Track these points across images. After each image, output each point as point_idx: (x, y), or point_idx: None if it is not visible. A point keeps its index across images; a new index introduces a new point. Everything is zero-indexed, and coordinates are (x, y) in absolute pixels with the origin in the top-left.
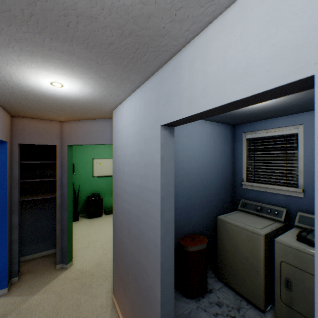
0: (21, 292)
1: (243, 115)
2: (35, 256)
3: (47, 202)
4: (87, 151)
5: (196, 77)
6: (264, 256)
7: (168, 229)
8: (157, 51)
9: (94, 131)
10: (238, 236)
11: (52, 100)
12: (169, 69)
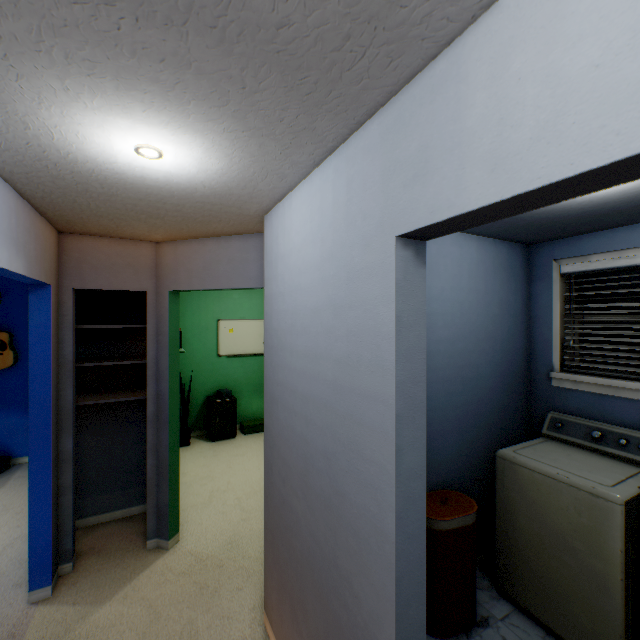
0: (77, 597)
1: (562, 218)
2: (105, 517)
3: (129, 408)
4: (206, 305)
5: (515, 95)
6: (624, 552)
7: (411, 494)
8: (396, 42)
9: (223, 262)
10: (551, 499)
11: (138, 192)
12: (423, 92)
